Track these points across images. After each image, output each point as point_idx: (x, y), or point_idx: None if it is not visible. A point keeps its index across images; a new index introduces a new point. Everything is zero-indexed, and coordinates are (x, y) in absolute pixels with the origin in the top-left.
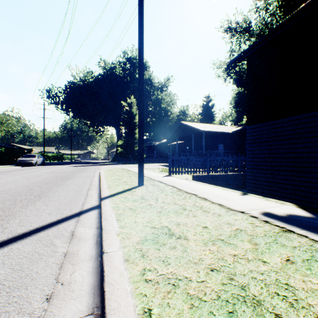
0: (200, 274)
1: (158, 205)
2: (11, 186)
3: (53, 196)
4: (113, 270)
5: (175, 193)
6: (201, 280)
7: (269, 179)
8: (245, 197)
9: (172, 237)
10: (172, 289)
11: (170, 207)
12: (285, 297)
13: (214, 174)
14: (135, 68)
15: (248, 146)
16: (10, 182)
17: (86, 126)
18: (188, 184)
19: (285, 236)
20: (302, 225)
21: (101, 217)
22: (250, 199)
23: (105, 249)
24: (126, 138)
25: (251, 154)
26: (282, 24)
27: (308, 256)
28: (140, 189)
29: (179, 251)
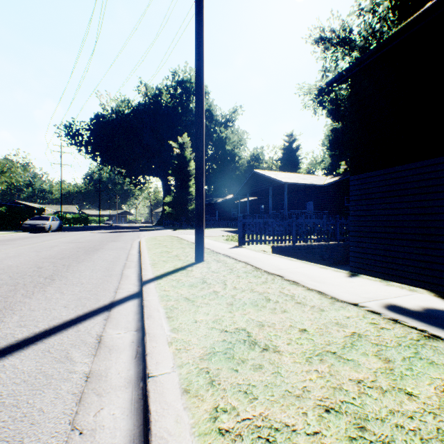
0: (309, 419)
1: (228, 294)
2: (12, 262)
3: (72, 278)
4: (164, 411)
5: (251, 274)
6: (313, 432)
7: (383, 251)
8: (354, 279)
9: (255, 347)
10: None
11: (246, 297)
12: None
13: (302, 244)
14: (189, 95)
15: (352, 204)
16: (11, 256)
17: (120, 176)
18: (267, 260)
19: (432, 347)
20: None
21: (142, 312)
22: (363, 284)
23: (151, 369)
24: (177, 193)
25: (357, 216)
26: (403, 28)
27: None
28: (199, 267)
29: (268, 374)
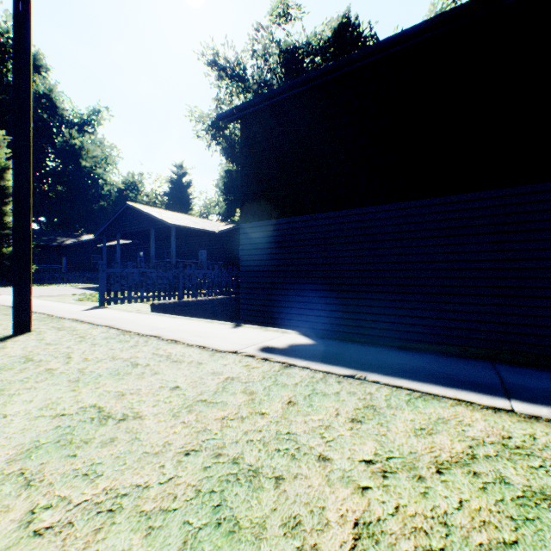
0: (166, 469)
1: (73, 368)
2: None
3: None
4: None
5: (115, 339)
6: (169, 478)
7: (269, 302)
8: (239, 329)
9: (108, 422)
10: (106, 522)
11: (104, 367)
12: (287, 450)
13: (192, 300)
14: (6, 58)
15: (243, 254)
16: None
17: None
18: (142, 320)
19: (288, 373)
20: (304, 355)
21: None
22: (246, 333)
23: None
24: None
25: (247, 266)
26: (284, 88)
27: (310, 391)
28: (22, 341)
29: (123, 444)
